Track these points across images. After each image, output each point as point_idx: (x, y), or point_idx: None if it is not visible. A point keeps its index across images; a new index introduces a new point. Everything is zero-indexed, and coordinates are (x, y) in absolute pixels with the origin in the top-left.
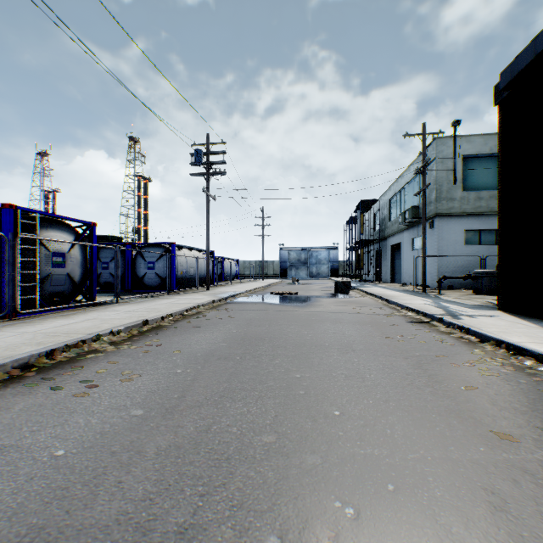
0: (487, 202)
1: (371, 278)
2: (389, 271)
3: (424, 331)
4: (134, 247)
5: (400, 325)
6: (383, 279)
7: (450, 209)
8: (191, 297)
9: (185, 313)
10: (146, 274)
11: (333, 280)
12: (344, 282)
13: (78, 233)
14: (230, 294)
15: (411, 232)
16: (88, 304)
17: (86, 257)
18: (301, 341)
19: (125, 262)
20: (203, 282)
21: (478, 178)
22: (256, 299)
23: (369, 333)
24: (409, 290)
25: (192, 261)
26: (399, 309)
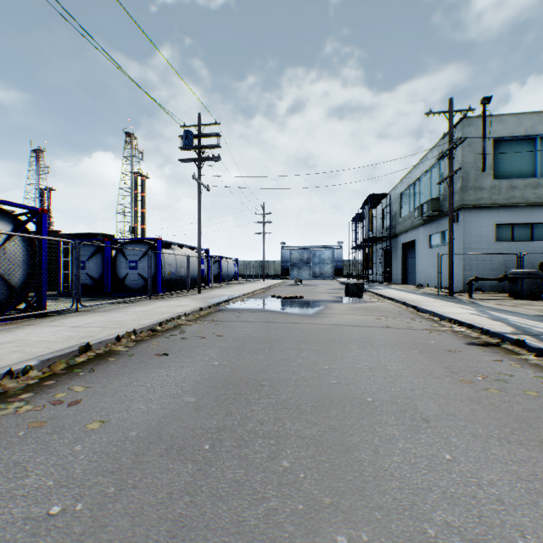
0: (521, 191)
1: (378, 279)
2: (401, 272)
3: (509, 364)
4: (114, 243)
5: (460, 350)
6: (394, 280)
7: (479, 200)
8: (175, 303)
9: (157, 328)
10: (128, 275)
11: (338, 281)
12: (357, 283)
13: (19, 222)
14: (223, 299)
15: (428, 227)
16: (30, 315)
17: (33, 253)
18: (323, 390)
19: (104, 261)
20: (196, 283)
21: (511, 164)
22: (254, 305)
23: (425, 367)
24: (431, 293)
25: (182, 260)
26: (436, 320)
